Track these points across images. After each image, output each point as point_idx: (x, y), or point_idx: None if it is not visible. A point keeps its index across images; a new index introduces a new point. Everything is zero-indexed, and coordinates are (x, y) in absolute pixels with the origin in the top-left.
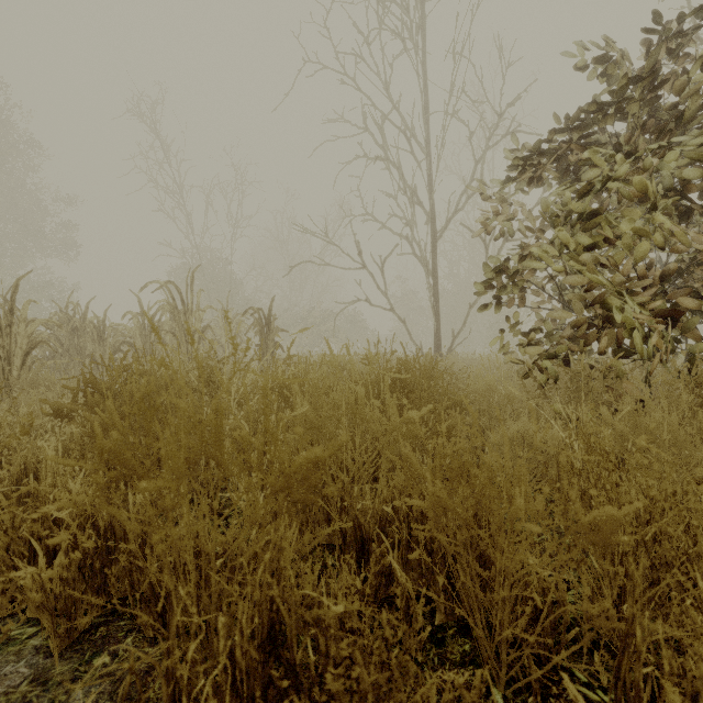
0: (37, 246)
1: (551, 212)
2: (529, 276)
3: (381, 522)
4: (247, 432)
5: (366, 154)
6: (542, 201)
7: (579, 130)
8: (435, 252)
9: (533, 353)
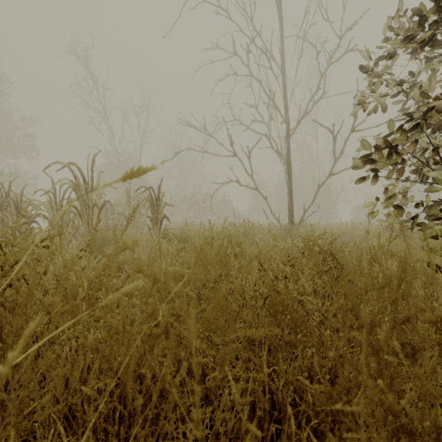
0: (9, 150)
1: None
2: (415, 146)
3: None
4: None
5: (235, 72)
6: None
7: None
8: (289, 145)
9: None
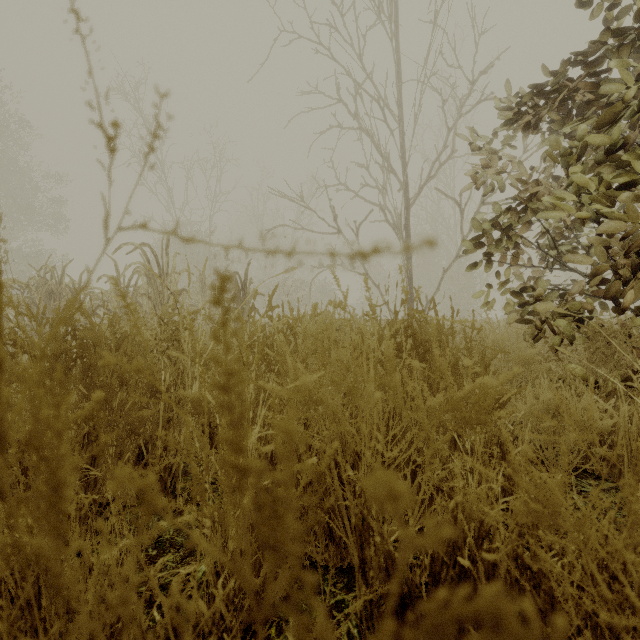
0: (28, 220)
1: (562, 152)
2: (525, 230)
3: (434, 565)
4: (152, 480)
5: (339, 124)
6: (551, 139)
7: (585, 67)
8: (408, 218)
9: (543, 309)
